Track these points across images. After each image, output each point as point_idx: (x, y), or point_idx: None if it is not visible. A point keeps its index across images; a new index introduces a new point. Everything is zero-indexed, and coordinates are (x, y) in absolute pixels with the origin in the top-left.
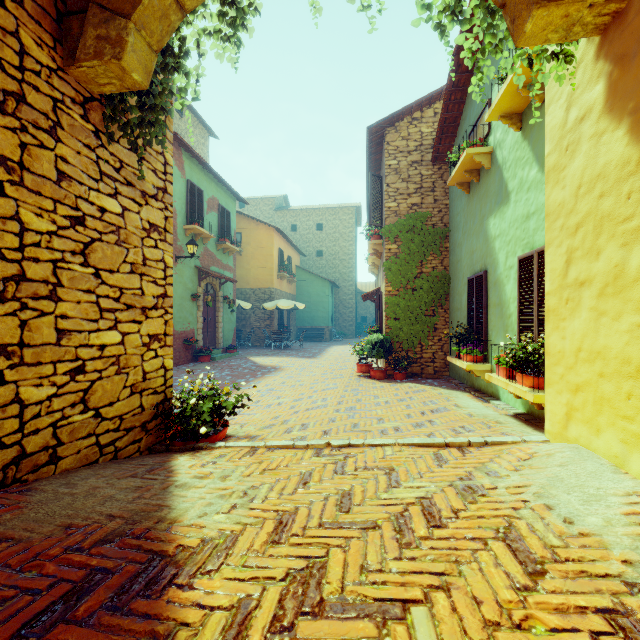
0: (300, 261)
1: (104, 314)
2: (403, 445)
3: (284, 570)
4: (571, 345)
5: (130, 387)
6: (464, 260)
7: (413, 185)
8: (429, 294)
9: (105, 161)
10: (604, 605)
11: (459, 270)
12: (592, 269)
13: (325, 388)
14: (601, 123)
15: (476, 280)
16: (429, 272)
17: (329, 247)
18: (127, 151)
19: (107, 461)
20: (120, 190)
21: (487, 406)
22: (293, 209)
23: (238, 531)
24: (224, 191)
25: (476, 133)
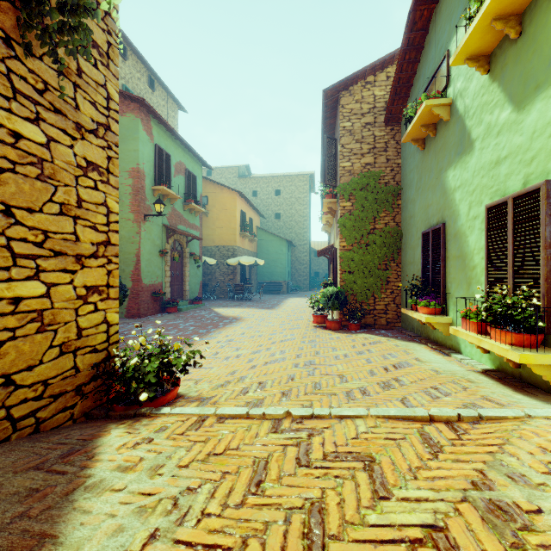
0: (260, 223)
1: (19, 261)
2: (377, 417)
3: None
4: None
5: (59, 346)
6: (418, 215)
7: (366, 145)
8: (382, 249)
9: (21, 77)
10: None
11: (412, 225)
12: None
13: (283, 339)
14: None
15: (432, 233)
16: (382, 228)
17: (286, 210)
18: (54, 73)
19: (23, 437)
20: (44, 116)
21: (449, 360)
22: (254, 177)
23: None
24: (191, 157)
25: (435, 85)
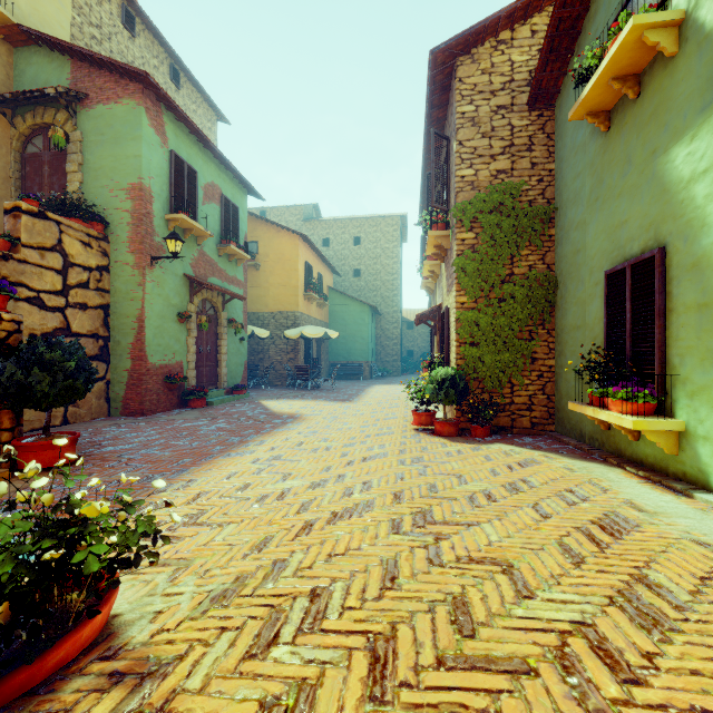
0: (334, 282)
1: None
2: None
3: None
4: None
5: None
6: (593, 245)
7: (499, 142)
8: (524, 306)
9: None
10: None
11: (580, 264)
12: None
13: (367, 456)
14: None
15: (633, 270)
16: (524, 273)
17: (369, 265)
18: None
19: None
20: None
21: (700, 508)
22: (325, 219)
23: None
24: (230, 179)
25: None
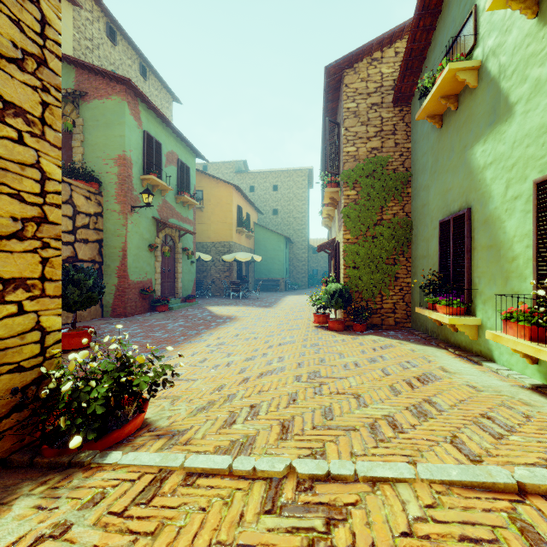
0: (258, 219)
1: None
2: (432, 483)
3: None
4: None
5: None
6: (433, 202)
7: (373, 128)
8: (390, 242)
9: None
10: None
11: (425, 214)
12: None
13: (281, 342)
14: None
15: (454, 221)
16: (390, 219)
17: (284, 206)
18: None
19: None
20: None
21: (483, 371)
22: (251, 172)
23: None
24: (184, 147)
25: (460, 45)
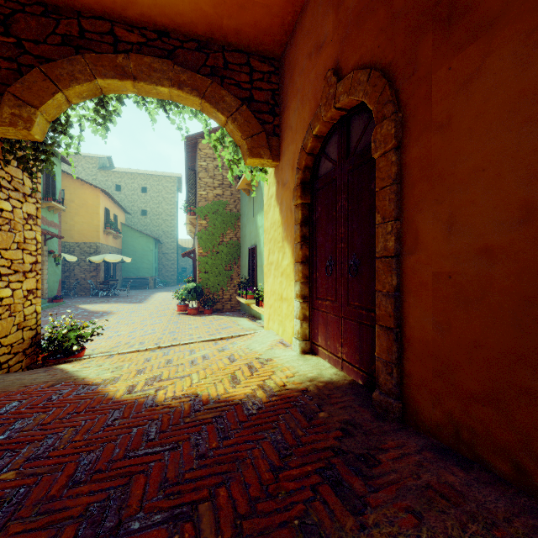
0: (125, 218)
1: (2, 278)
2: (200, 342)
3: (145, 378)
4: (270, 289)
5: (16, 325)
6: (247, 236)
7: (217, 181)
8: (228, 256)
9: (3, 178)
10: (247, 363)
11: (245, 242)
12: (273, 258)
13: (153, 323)
14: (275, 202)
15: (252, 250)
16: (228, 241)
17: (153, 208)
18: (15, 168)
19: (4, 373)
20: (11, 195)
21: (254, 323)
22: (118, 171)
23: (120, 376)
24: None
25: None
